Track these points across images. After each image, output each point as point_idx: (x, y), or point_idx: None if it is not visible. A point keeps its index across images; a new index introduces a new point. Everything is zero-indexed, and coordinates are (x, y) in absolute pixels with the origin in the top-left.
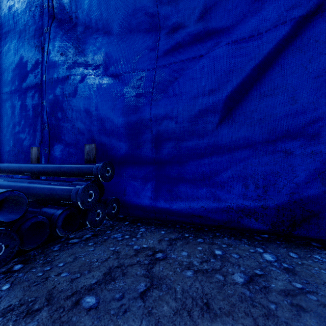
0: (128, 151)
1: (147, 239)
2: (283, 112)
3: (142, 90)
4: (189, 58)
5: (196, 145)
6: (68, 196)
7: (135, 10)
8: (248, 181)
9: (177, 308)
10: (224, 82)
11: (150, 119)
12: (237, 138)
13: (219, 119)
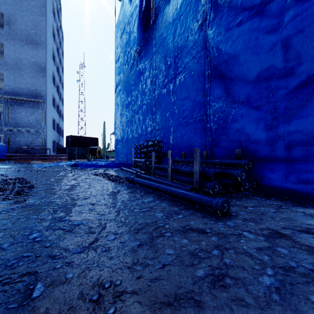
0: (262, 152)
1: (276, 202)
2: None
3: (273, 116)
4: (311, 91)
5: None
6: (232, 175)
7: (268, 68)
8: None
9: (289, 217)
10: None
11: (279, 134)
12: None
13: None
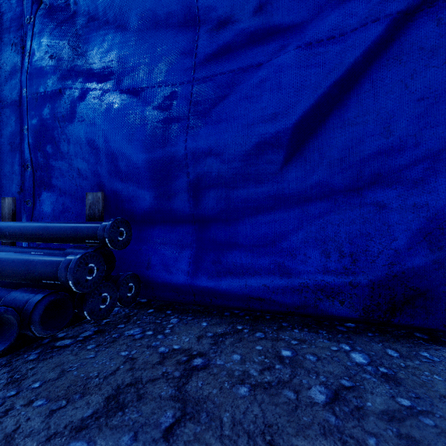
0: (153, 203)
1: (180, 336)
2: (376, 148)
3: (174, 113)
4: (244, 67)
5: (253, 195)
6: (53, 272)
7: None
8: (328, 247)
9: None
10: (294, 103)
11: (186, 156)
12: (312, 185)
13: (286, 158)
